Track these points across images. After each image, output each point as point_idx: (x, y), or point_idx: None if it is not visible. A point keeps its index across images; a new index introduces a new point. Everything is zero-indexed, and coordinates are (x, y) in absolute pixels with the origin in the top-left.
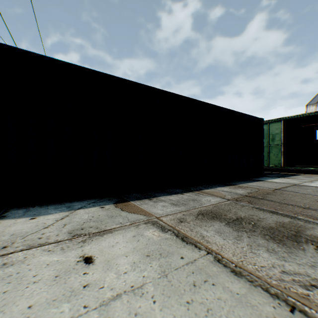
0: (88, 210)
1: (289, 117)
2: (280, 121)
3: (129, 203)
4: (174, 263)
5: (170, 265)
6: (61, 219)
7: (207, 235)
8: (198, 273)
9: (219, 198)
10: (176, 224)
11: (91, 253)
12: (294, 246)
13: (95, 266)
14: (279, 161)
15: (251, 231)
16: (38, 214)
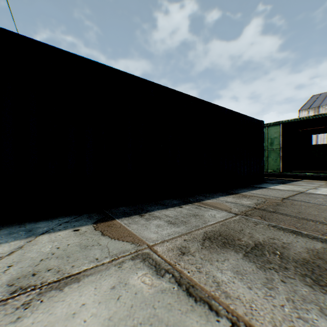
0: (55, 236)
1: (288, 120)
2: (279, 125)
3: (114, 223)
4: None
5: None
6: (9, 254)
7: (223, 279)
8: None
9: (225, 212)
10: (176, 258)
11: None
12: None
13: None
14: (278, 166)
15: (282, 269)
16: None
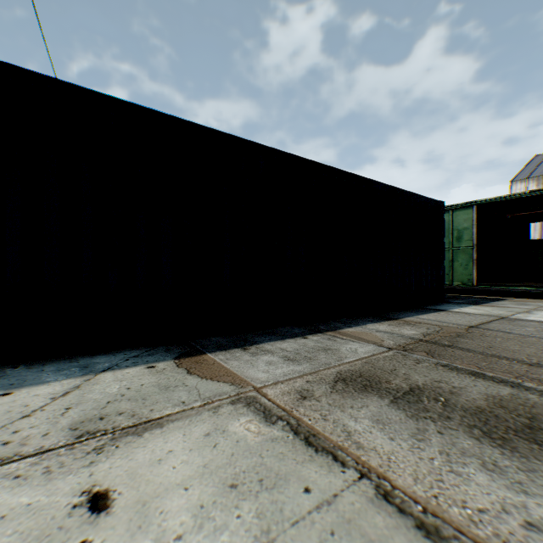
0: (122, 373)
1: (487, 200)
2: (472, 208)
3: (205, 358)
4: (290, 506)
5: (282, 512)
6: (64, 395)
7: (356, 429)
8: (344, 533)
9: (373, 345)
10: (293, 403)
11: (109, 482)
12: (534, 453)
13: (112, 519)
14: (470, 276)
15: (443, 419)
16: (18, 385)
